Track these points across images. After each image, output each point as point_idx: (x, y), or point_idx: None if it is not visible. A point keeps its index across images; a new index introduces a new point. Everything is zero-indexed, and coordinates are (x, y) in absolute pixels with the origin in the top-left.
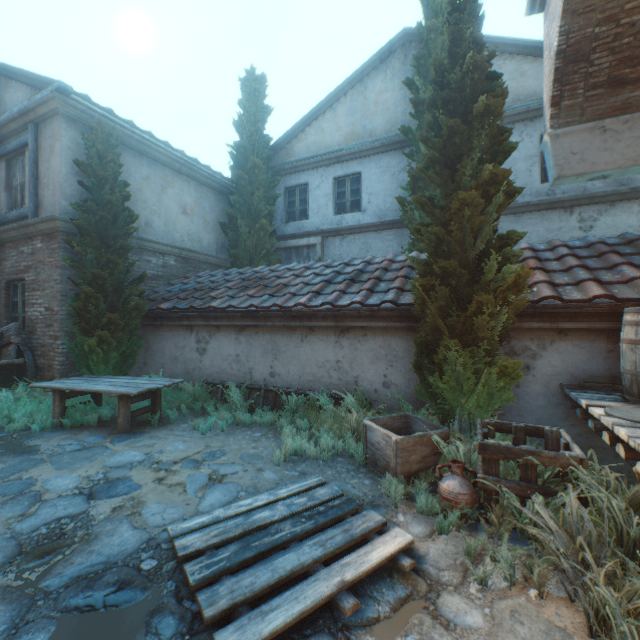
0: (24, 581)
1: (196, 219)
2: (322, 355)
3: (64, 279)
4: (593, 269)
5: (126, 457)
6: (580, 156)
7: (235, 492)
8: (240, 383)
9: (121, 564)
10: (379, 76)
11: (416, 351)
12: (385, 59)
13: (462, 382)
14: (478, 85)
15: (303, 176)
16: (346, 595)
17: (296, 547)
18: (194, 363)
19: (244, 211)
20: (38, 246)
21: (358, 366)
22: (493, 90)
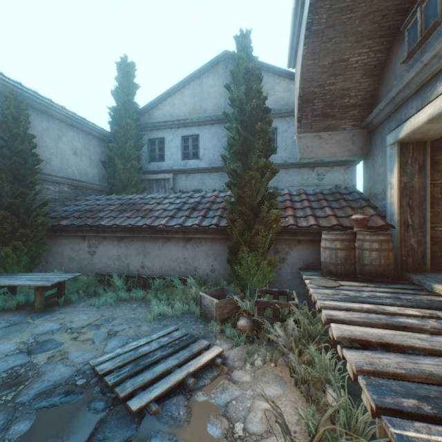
0: (3, 401)
1: (84, 158)
2: (175, 254)
3: None
4: (314, 208)
5: (47, 327)
6: (310, 149)
7: (126, 339)
8: (121, 273)
9: (64, 384)
10: (210, 76)
11: (228, 253)
12: (214, 66)
13: (251, 269)
14: (259, 114)
15: (161, 133)
16: (190, 377)
17: (164, 361)
18: (86, 261)
19: (119, 154)
20: None
21: (197, 260)
22: (266, 118)
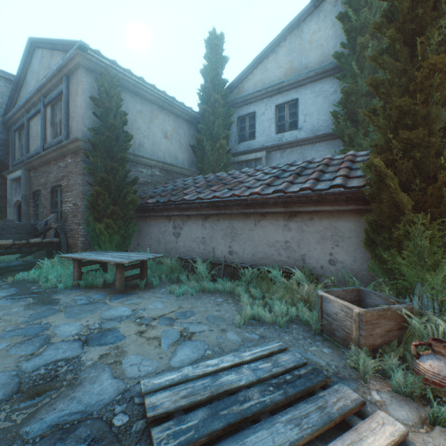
0: (11, 422)
1: (174, 142)
2: (272, 237)
3: (84, 183)
4: None
5: (118, 312)
6: None
7: (202, 350)
8: (205, 259)
9: (95, 416)
10: (313, 20)
11: (368, 229)
12: (318, 5)
13: (427, 257)
14: None
15: (251, 107)
16: None
17: (268, 423)
18: (171, 244)
19: (208, 135)
20: (69, 161)
21: (305, 246)
22: None
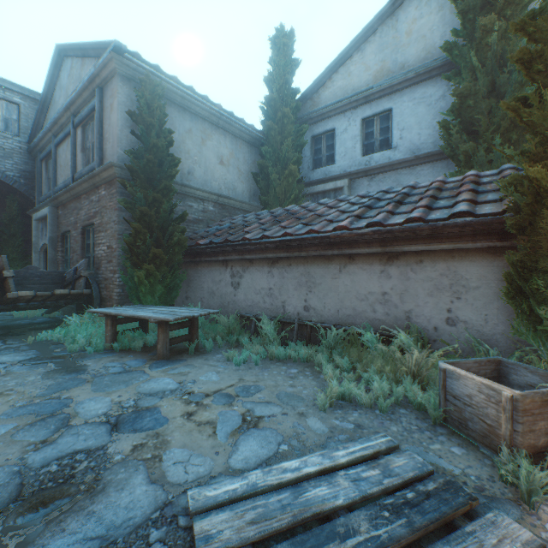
0: None
1: (231, 169)
2: (364, 287)
3: (120, 220)
4: None
5: (159, 384)
6: None
7: (274, 444)
8: (272, 317)
9: (120, 546)
10: (412, 4)
11: (513, 273)
12: None
13: None
14: None
15: (329, 122)
16: None
17: None
18: (229, 297)
19: (274, 160)
20: (102, 194)
21: (411, 299)
22: None
